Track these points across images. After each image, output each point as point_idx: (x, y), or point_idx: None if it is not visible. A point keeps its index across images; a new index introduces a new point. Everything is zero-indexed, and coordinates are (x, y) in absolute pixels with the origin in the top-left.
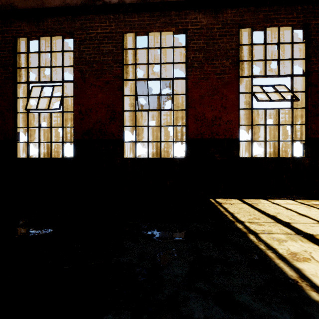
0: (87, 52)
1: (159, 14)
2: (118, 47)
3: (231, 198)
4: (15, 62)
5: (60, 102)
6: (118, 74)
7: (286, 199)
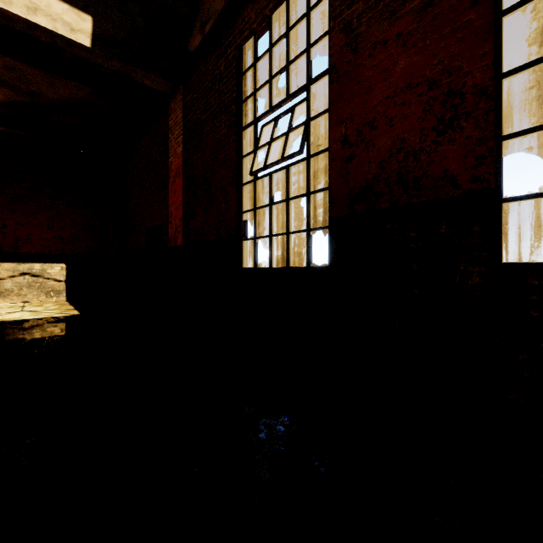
0: None
1: None
2: None
3: None
4: (240, 93)
5: (303, 135)
6: None
7: None
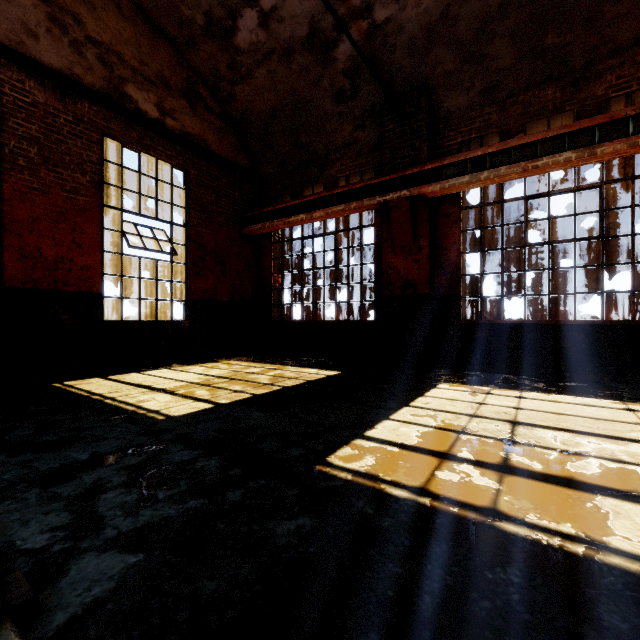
0: None
1: None
2: None
3: (90, 378)
4: None
5: None
6: None
7: (162, 369)
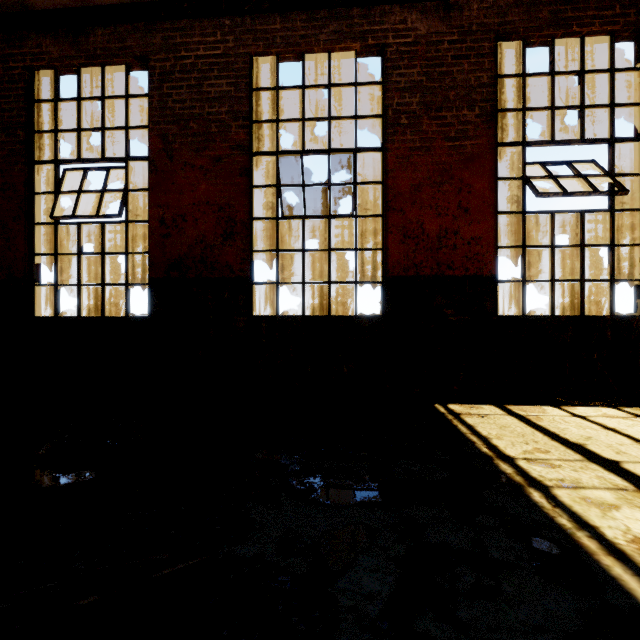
0: (178, 96)
1: (327, 14)
2: (241, 85)
3: (480, 403)
4: (31, 120)
5: (121, 201)
6: (240, 141)
7: (600, 406)
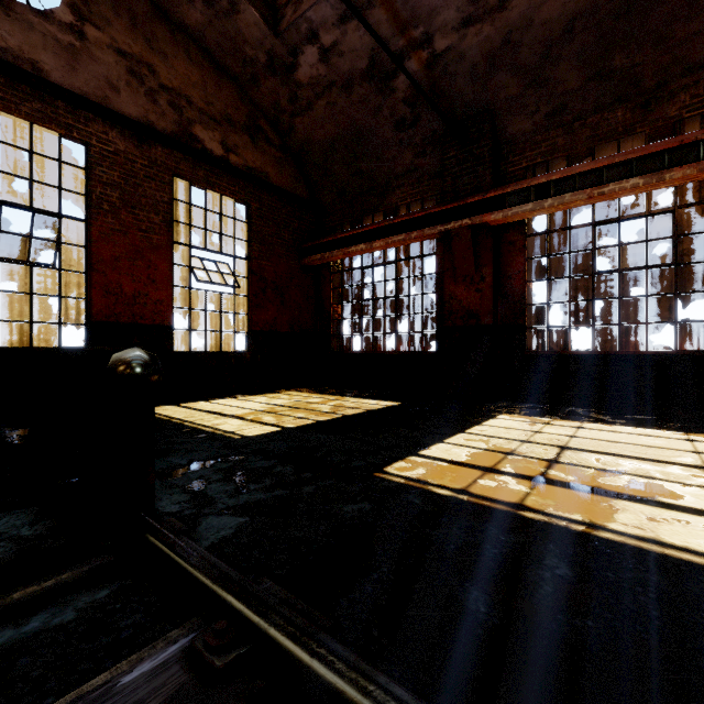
0: None
1: (30, 91)
2: None
3: (164, 405)
4: None
5: None
6: None
7: (227, 398)
